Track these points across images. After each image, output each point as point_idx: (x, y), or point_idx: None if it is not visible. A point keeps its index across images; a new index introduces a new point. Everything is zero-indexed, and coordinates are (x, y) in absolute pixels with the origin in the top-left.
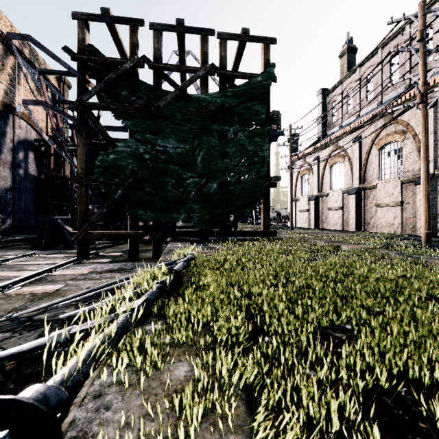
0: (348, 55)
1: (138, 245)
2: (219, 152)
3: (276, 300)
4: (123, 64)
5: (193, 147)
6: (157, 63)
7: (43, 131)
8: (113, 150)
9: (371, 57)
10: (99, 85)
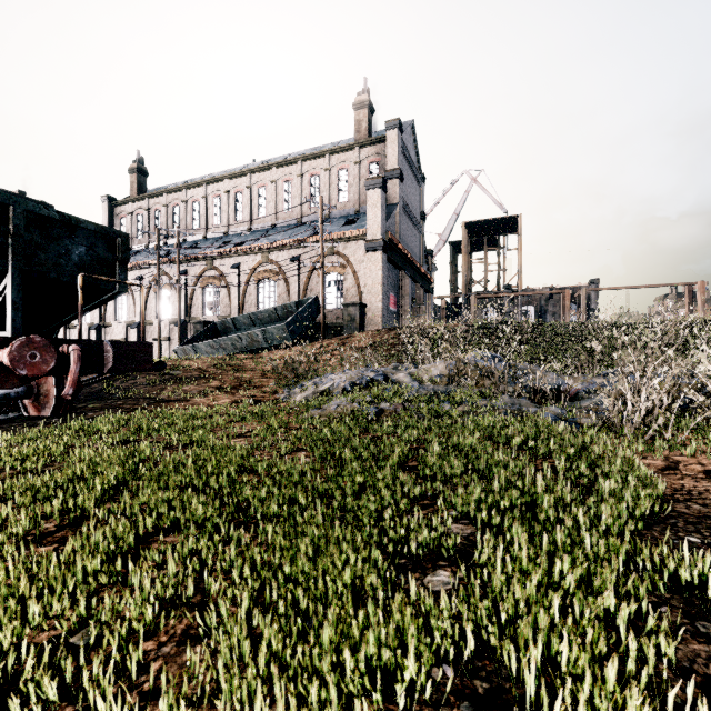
0: (139, 175)
1: None
2: None
3: None
4: None
5: None
6: None
7: None
8: None
9: (159, 196)
10: None
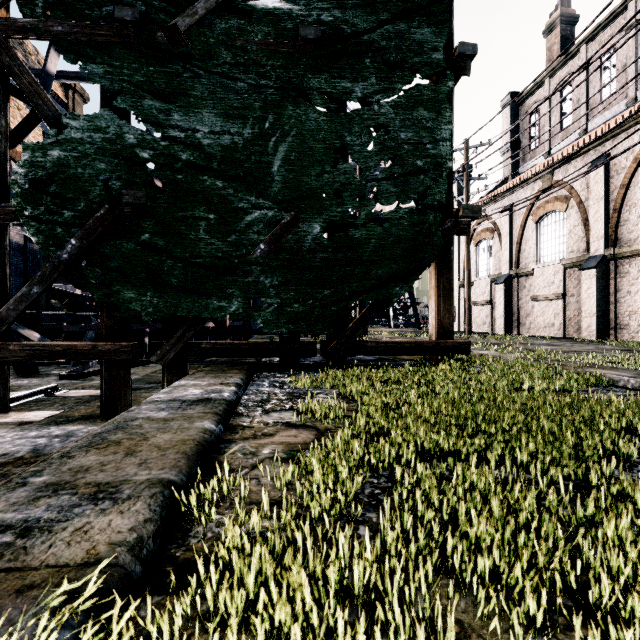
0: (562, 27)
1: (129, 377)
2: (328, 145)
3: None
4: None
5: (262, 131)
6: None
7: None
8: (59, 138)
9: (612, 21)
10: None
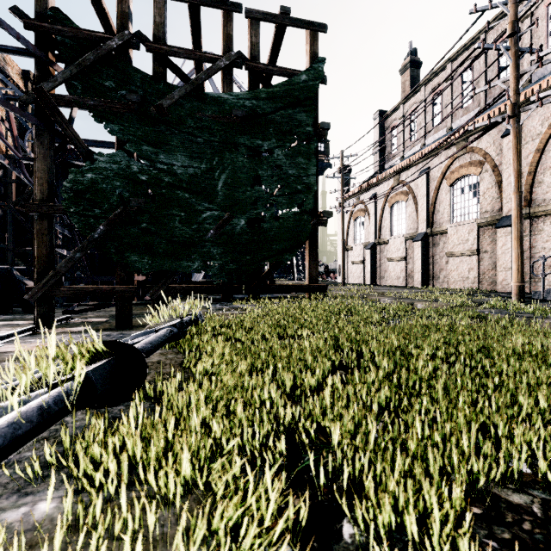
0: (411, 70)
1: (131, 307)
2: (249, 176)
3: (352, 404)
4: (106, 41)
5: (212, 166)
6: (159, 44)
7: (0, 148)
8: (91, 166)
9: (439, 73)
10: (69, 69)
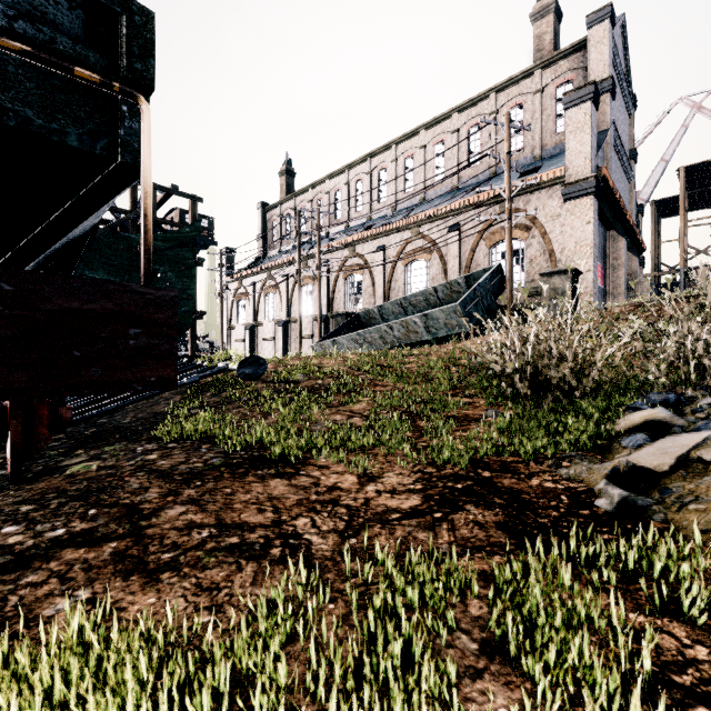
0: (287, 177)
1: None
2: None
3: None
4: None
5: (124, 280)
6: None
7: None
8: None
9: (304, 193)
10: None
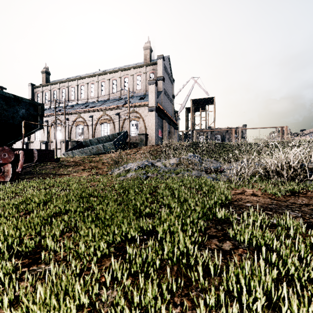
0: (46, 74)
1: None
2: None
3: None
4: None
5: None
6: None
7: None
8: None
9: (55, 84)
10: None
